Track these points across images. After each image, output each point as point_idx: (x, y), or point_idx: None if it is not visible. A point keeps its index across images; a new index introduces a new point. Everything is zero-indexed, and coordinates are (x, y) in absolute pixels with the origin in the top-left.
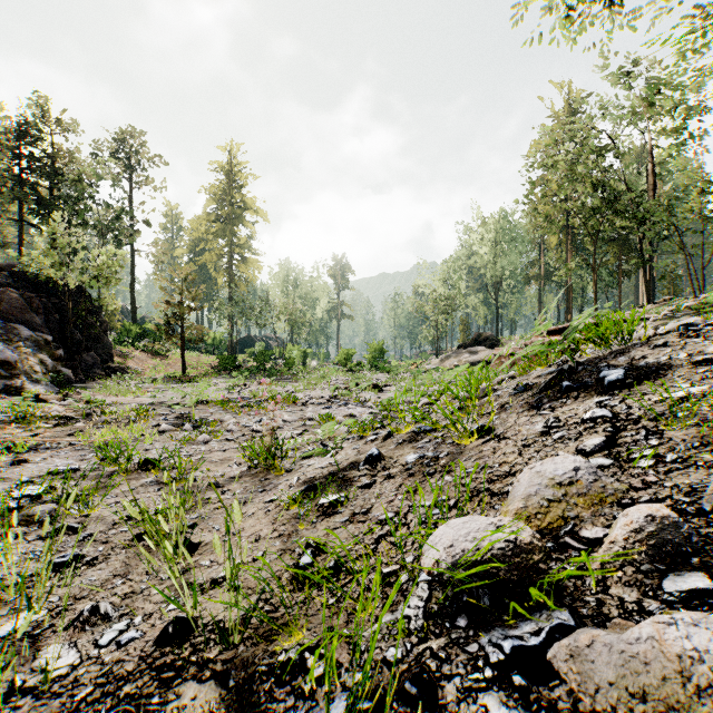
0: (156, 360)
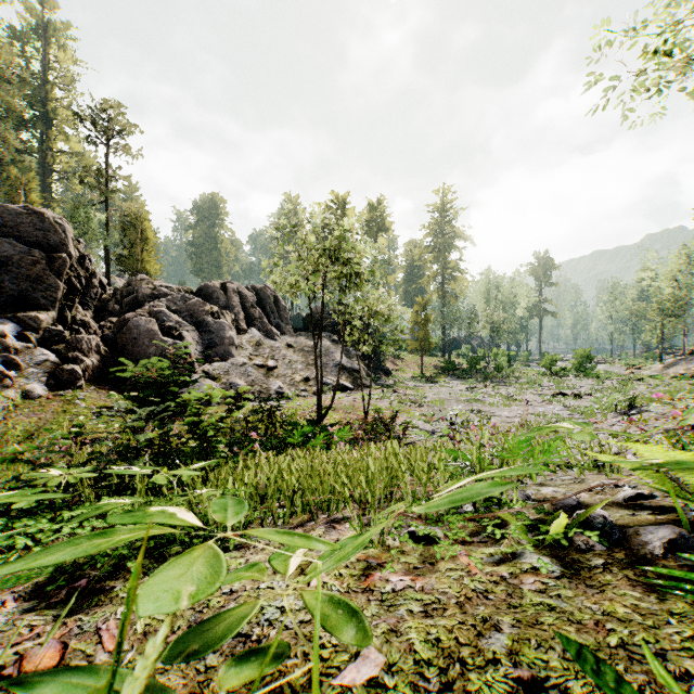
0: (399, 362)
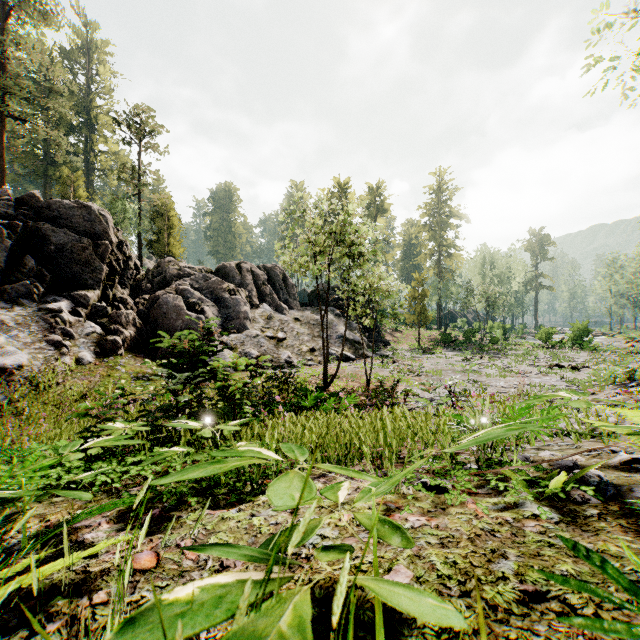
0: (397, 334)
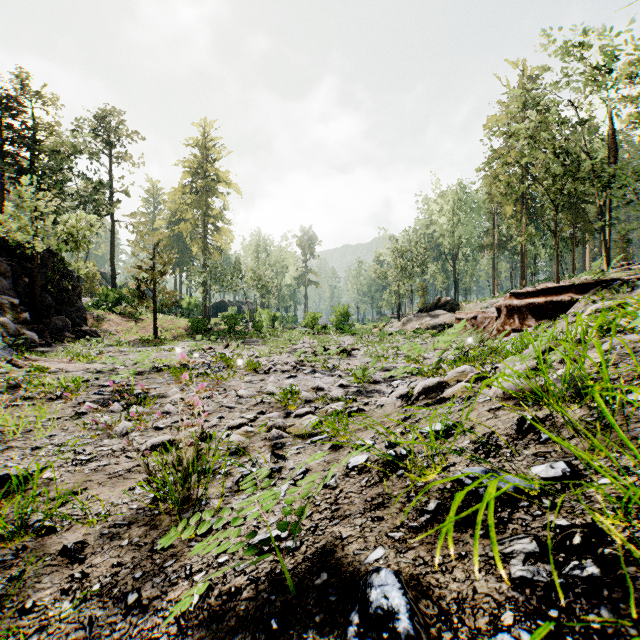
0: (131, 323)
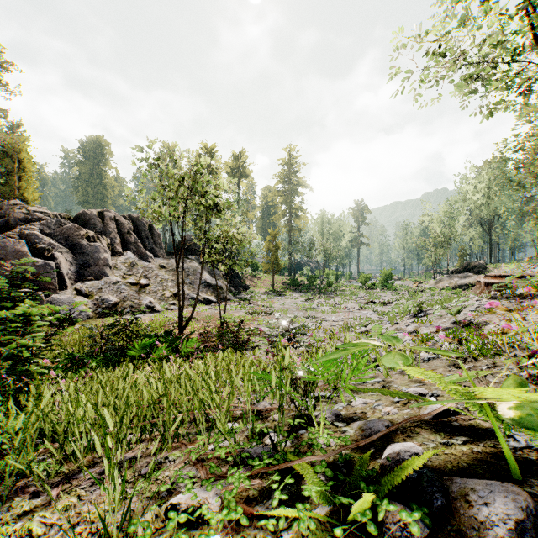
0: (256, 280)
